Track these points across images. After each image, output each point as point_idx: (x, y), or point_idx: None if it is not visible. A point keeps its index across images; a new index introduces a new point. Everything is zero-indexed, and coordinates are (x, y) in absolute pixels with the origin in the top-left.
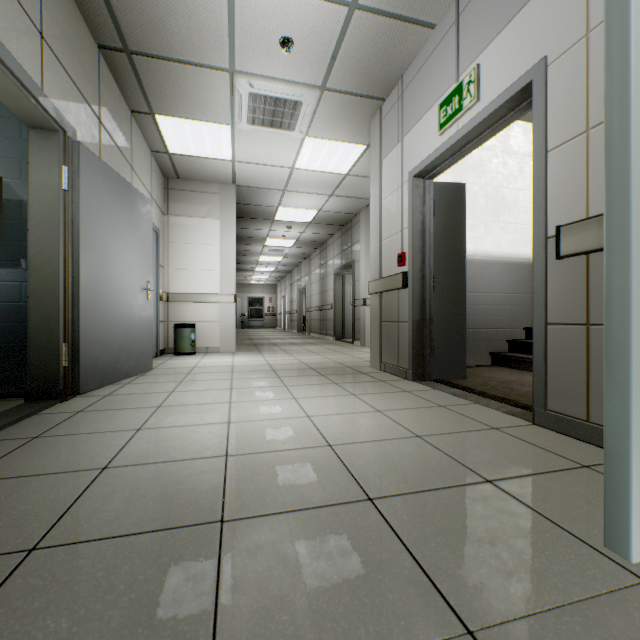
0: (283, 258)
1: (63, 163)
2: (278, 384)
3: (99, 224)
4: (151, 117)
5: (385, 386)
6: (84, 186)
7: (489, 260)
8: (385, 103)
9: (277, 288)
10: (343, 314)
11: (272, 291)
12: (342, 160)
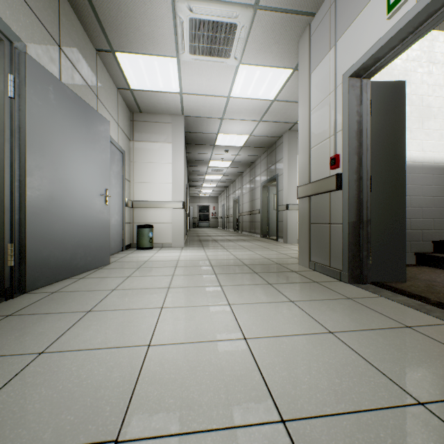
0: (222, 176)
1: (9, 72)
2: (214, 283)
3: (50, 133)
4: (112, 55)
5: (322, 289)
6: (31, 95)
7: (414, 165)
8: (314, 18)
9: (218, 199)
10: (268, 217)
11: (215, 201)
12: (270, 86)
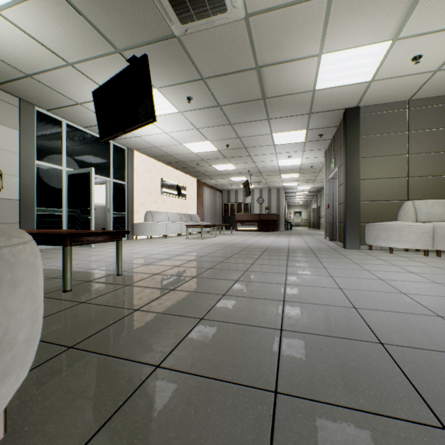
0: None
1: None
2: None
3: None
4: None
5: None
6: None
7: (97, 204)
8: None
9: None
10: None
11: None
12: None
